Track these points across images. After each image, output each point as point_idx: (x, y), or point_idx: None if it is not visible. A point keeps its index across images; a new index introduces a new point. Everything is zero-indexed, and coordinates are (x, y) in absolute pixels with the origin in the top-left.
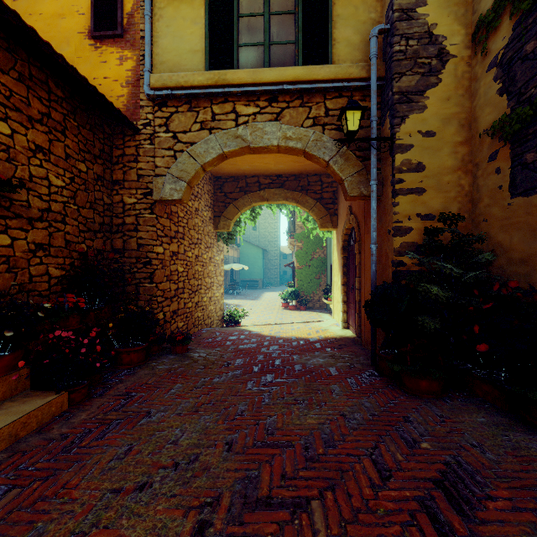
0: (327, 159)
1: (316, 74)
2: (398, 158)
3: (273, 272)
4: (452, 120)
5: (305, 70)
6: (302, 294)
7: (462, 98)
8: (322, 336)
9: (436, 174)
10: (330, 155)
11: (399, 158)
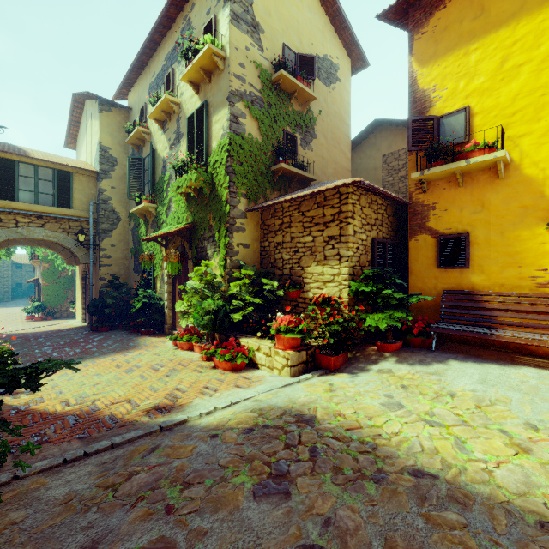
0: (70, 247)
1: (65, 212)
2: (101, 253)
3: (1, 285)
4: (122, 241)
5: (59, 209)
6: (49, 307)
7: (126, 235)
8: (68, 328)
9: (116, 260)
10: (72, 246)
11: (102, 253)
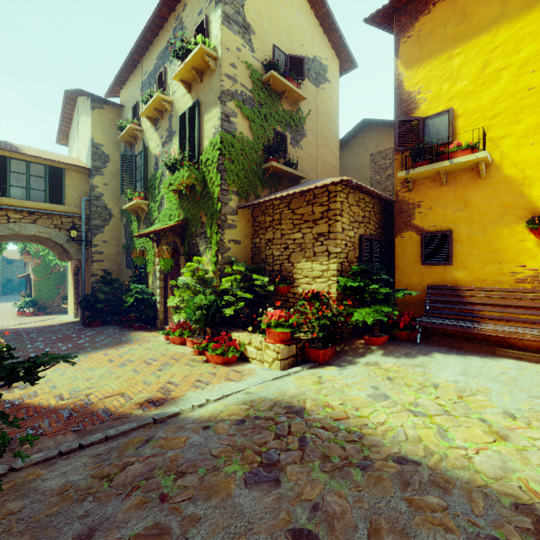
0: (62, 243)
1: (57, 208)
2: (93, 249)
3: None
4: (114, 237)
5: (51, 205)
6: (41, 302)
7: (118, 231)
8: (60, 323)
9: (108, 256)
10: (64, 242)
11: (94, 249)
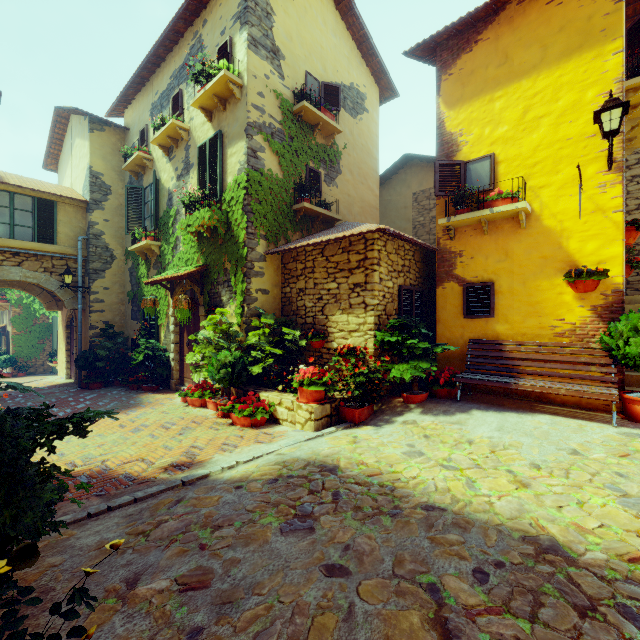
0: (54, 290)
1: (47, 248)
2: (92, 297)
3: None
4: (117, 283)
5: (40, 245)
6: (21, 361)
7: (121, 275)
8: (50, 385)
9: (110, 305)
10: (56, 288)
11: (93, 297)
